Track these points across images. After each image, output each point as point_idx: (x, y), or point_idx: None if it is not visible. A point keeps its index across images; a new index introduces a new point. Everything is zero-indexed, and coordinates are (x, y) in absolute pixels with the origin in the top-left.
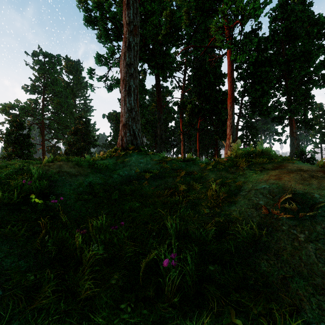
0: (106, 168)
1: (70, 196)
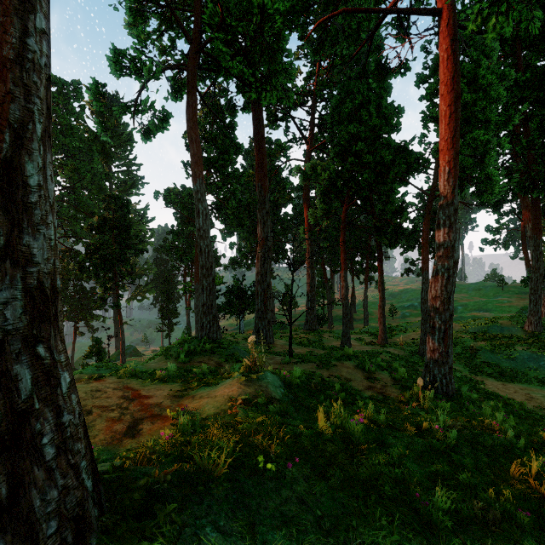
0: None
1: None
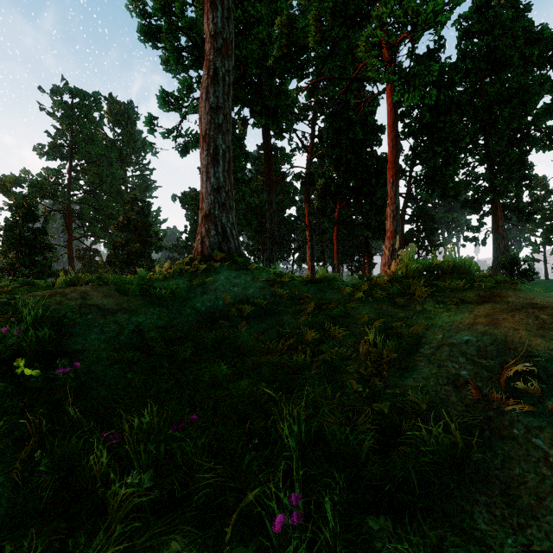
0: (171, 297)
1: (98, 355)
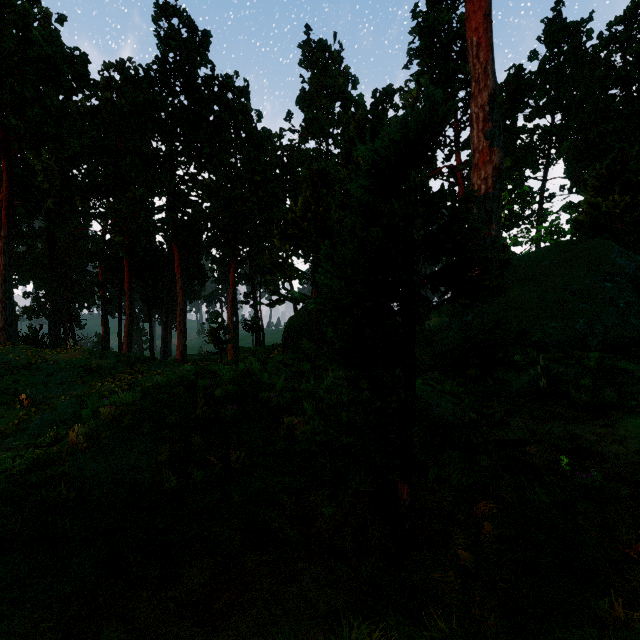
0: None
1: None
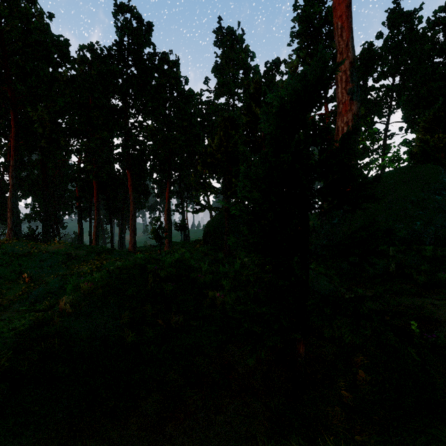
0: (5, 248)
1: None
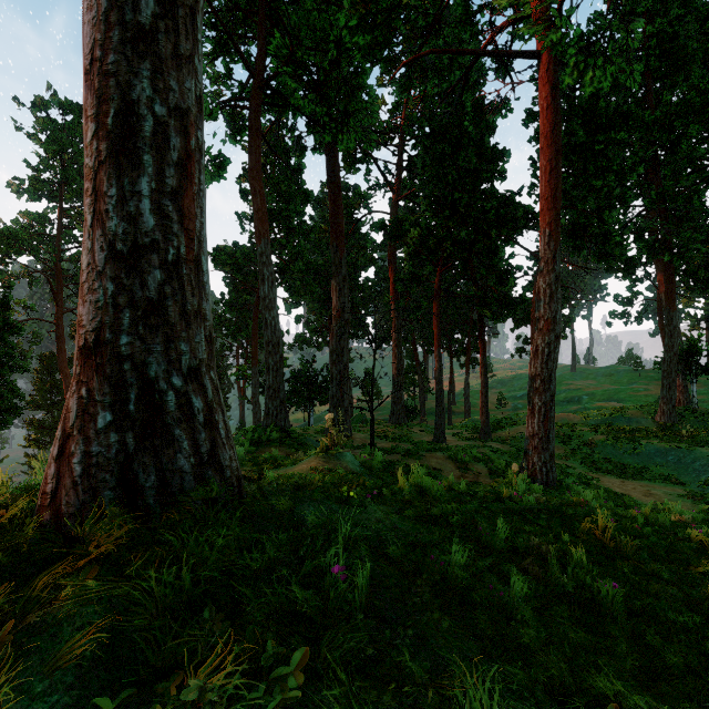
0: None
1: None
